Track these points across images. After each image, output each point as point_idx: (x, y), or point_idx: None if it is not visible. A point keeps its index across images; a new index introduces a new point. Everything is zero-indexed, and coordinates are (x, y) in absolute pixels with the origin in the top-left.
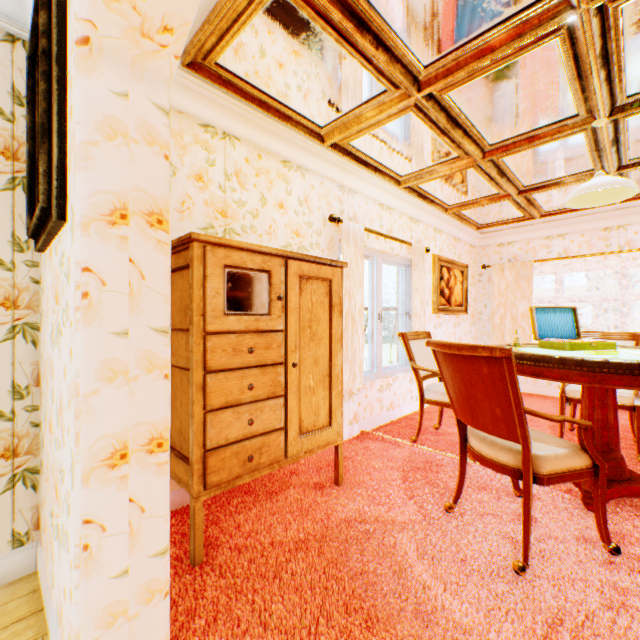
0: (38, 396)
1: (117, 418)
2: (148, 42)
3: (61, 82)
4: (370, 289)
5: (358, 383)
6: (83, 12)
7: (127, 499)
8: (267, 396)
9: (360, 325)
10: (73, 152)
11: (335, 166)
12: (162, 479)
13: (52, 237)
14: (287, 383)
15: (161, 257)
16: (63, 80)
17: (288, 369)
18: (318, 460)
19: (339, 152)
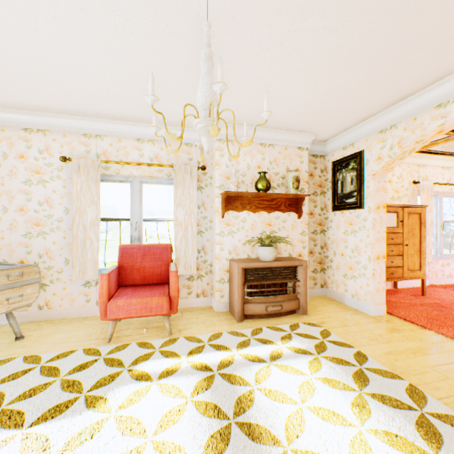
0: (324, 249)
1: (377, 250)
2: (386, 171)
3: (363, 180)
4: (434, 212)
5: (428, 259)
6: (376, 171)
7: (379, 267)
8: (396, 254)
9: (429, 231)
10: (369, 196)
11: (415, 157)
12: (384, 265)
13: (349, 210)
14: (402, 251)
15: (384, 215)
16: (363, 180)
17: (403, 246)
18: (407, 289)
19: (419, 153)
